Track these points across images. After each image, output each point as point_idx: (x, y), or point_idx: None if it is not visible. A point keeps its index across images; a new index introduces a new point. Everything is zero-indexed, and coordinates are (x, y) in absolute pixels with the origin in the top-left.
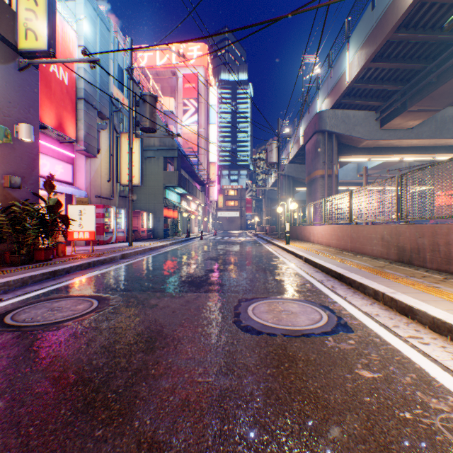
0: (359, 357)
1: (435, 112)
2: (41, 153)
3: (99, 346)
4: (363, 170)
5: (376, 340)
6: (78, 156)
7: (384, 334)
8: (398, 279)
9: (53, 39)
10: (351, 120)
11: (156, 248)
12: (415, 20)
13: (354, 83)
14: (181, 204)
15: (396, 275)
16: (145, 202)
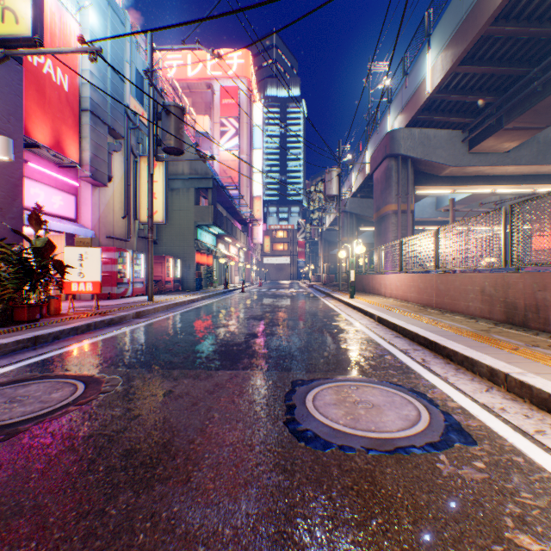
0: (503, 499)
1: (539, 130)
2: (32, 180)
3: (60, 476)
4: (449, 203)
5: (519, 461)
6: (83, 184)
7: (527, 448)
8: (517, 350)
9: (40, 23)
10: (431, 142)
11: (184, 303)
12: (518, 8)
13: (437, 94)
14: (217, 247)
15: (512, 344)
16: (172, 244)
